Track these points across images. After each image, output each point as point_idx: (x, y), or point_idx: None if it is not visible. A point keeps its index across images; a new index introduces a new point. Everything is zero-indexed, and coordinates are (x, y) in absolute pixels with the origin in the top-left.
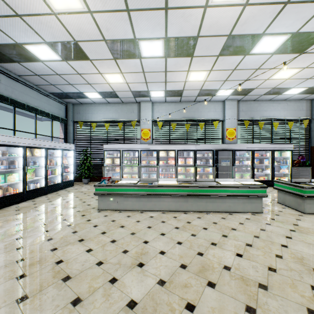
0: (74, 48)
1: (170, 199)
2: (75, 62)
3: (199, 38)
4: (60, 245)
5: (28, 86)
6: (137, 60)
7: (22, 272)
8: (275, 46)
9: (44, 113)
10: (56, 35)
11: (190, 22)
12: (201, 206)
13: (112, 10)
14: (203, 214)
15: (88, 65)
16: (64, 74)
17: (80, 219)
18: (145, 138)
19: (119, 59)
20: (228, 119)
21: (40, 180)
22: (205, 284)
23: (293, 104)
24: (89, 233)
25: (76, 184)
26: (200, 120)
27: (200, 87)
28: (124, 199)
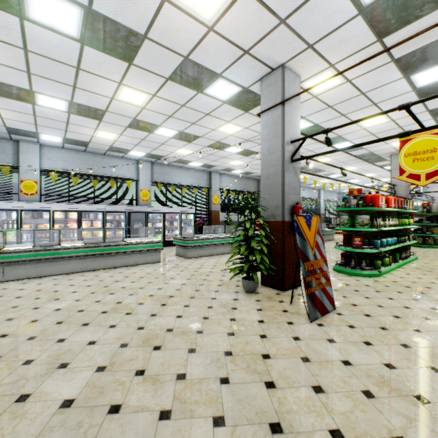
0: None
1: (76, 261)
2: None
3: (108, 112)
4: None
5: None
6: (28, 104)
7: None
8: (172, 134)
9: None
10: None
11: (98, 101)
12: (109, 263)
13: (7, 65)
14: (112, 269)
15: None
16: None
17: None
18: (29, 192)
19: None
20: (143, 180)
21: None
22: (108, 294)
23: (198, 174)
24: None
25: None
26: (112, 178)
27: (111, 144)
28: (14, 268)
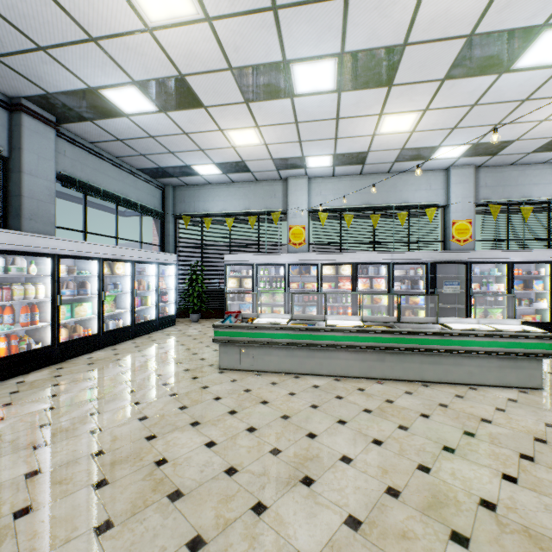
0: (179, 89)
1: (349, 355)
2: (179, 113)
3: (408, 46)
4: (160, 429)
5: (106, 159)
6: (286, 101)
7: (102, 475)
8: None
9: (130, 202)
10: (151, 67)
11: (391, 18)
12: (411, 370)
13: (246, 11)
14: (417, 386)
15: (201, 116)
16: (161, 135)
17: (191, 384)
18: (297, 241)
19: (255, 101)
20: (457, 204)
21: (124, 315)
22: (445, 536)
23: None
24: (207, 412)
25: (180, 322)
26: (400, 208)
27: (402, 144)
28: (264, 352)
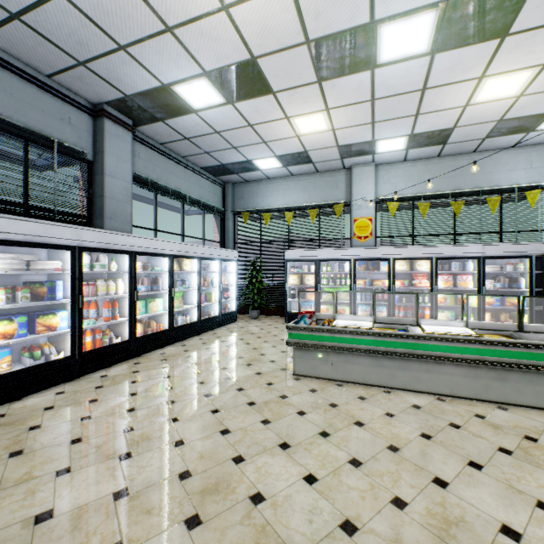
0: (249, 75)
1: (455, 370)
2: (246, 103)
3: None
4: (246, 449)
5: (173, 159)
6: (365, 74)
7: (193, 508)
8: None
9: (194, 201)
10: (223, 53)
11: None
12: None
13: None
14: None
15: (268, 104)
16: (226, 130)
17: (267, 391)
18: (362, 235)
19: (329, 79)
20: None
21: (190, 311)
22: None
23: None
24: (294, 430)
25: (240, 319)
26: (489, 192)
27: (501, 114)
28: (345, 360)
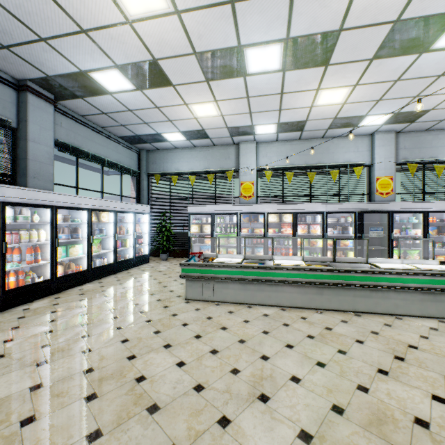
0: (152, 71)
1: (293, 289)
2: (153, 91)
3: (343, 32)
4: (139, 351)
5: (93, 129)
6: (240, 79)
7: (92, 389)
8: None
9: (112, 164)
10: (130, 53)
11: (329, 8)
12: (345, 302)
13: (208, 5)
14: (350, 316)
15: (170, 93)
16: (138, 109)
17: (163, 312)
18: (247, 195)
19: (214, 80)
20: (380, 163)
21: (108, 254)
22: None
23: None
24: (177, 336)
25: (152, 260)
26: (332, 167)
27: (335, 114)
28: (222, 286)
